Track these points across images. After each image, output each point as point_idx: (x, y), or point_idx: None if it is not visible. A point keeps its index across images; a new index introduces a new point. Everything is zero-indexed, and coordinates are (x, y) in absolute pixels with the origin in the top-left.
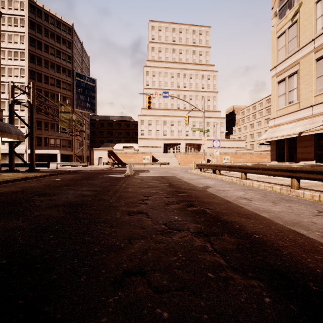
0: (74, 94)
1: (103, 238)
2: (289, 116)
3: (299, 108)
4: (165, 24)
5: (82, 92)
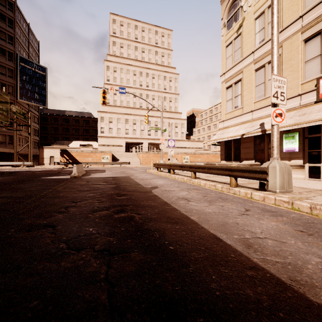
0: (17, 82)
1: None
2: (235, 119)
3: (242, 112)
4: (127, 20)
5: (28, 80)
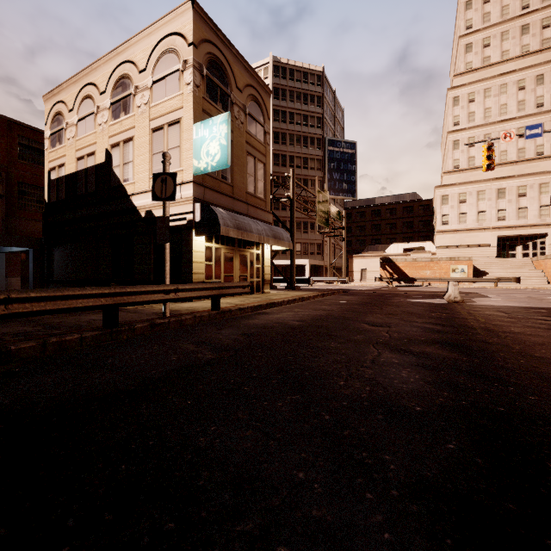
0: (325, 174)
1: None
2: None
3: None
4: None
5: (335, 167)
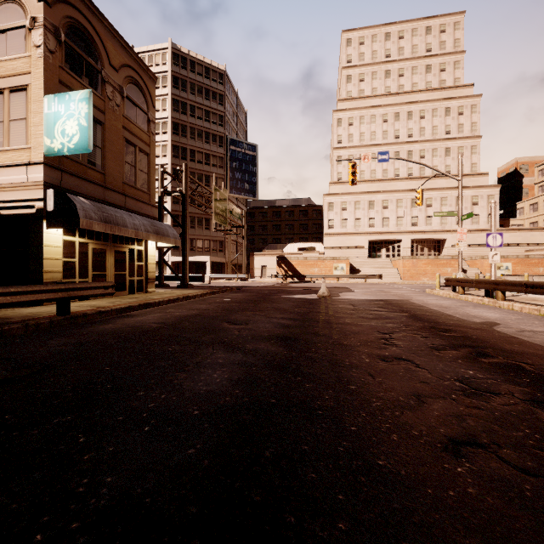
0: (227, 172)
1: (375, 390)
2: None
3: None
4: (371, 30)
5: (237, 167)
